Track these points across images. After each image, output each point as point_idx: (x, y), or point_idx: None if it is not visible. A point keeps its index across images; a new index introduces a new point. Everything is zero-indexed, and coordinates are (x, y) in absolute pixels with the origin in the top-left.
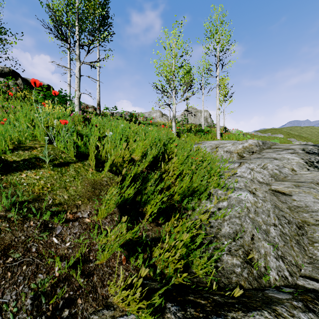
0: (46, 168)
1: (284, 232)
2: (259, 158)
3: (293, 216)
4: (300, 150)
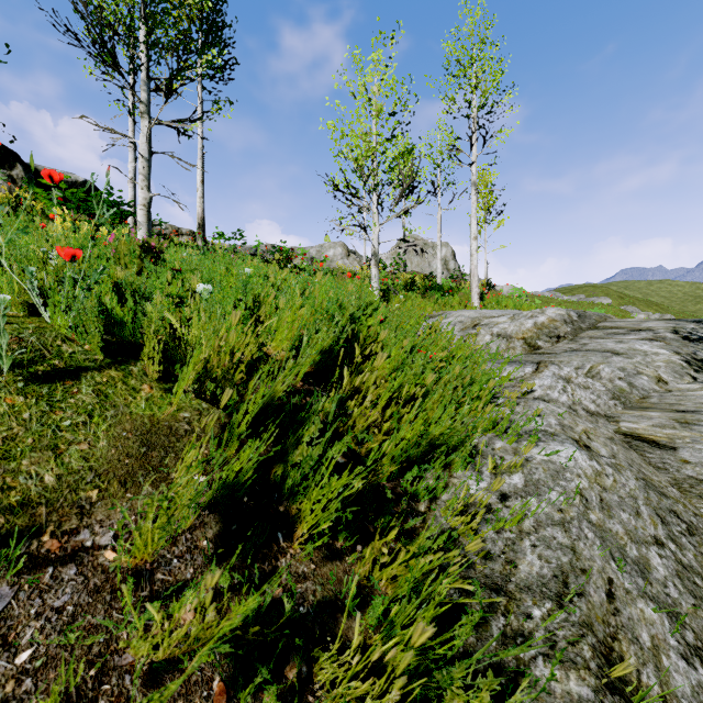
0: (2, 388)
1: (686, 561)
2: (577, 352)
3: (694, 509)
4: (669, 332)
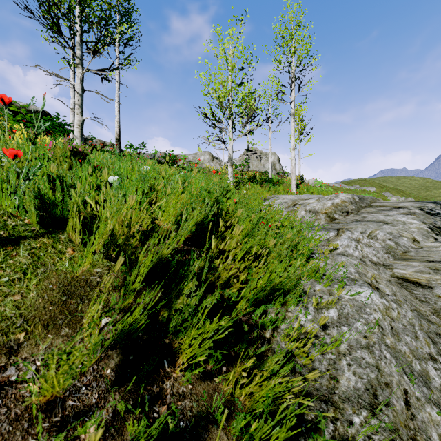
0: None
1: None
2: (360, 222)
3: None
4: (418, 209)
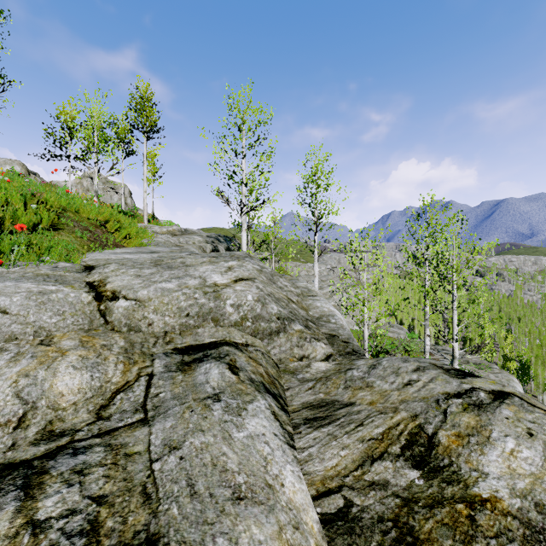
0: (70, 213)
1: None
2: (178, 237)
3: None
4: (205, 235)
